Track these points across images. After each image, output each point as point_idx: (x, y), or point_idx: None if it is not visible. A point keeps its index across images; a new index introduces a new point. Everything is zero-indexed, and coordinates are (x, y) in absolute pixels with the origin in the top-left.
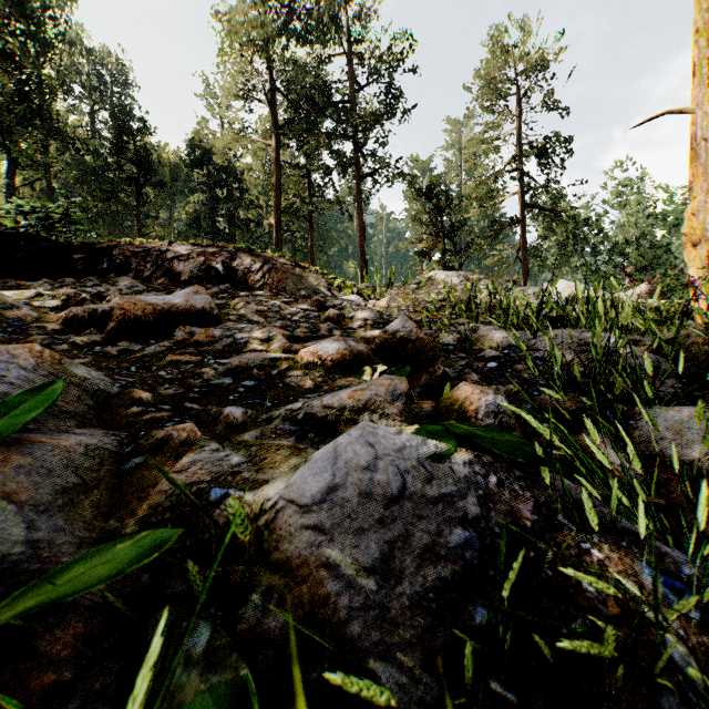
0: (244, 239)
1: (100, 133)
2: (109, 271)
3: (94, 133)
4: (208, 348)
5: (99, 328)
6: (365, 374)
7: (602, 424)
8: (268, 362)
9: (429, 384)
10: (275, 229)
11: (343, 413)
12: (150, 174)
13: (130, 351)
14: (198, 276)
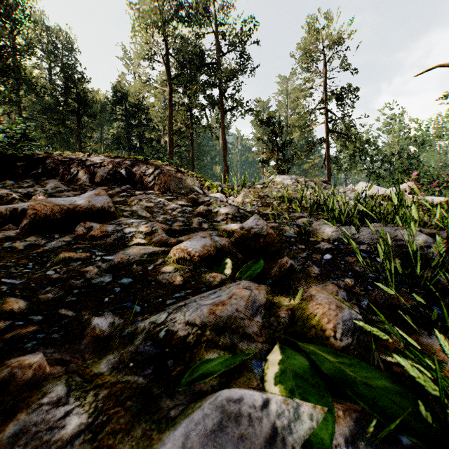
0: (148, 151)
1: (54, 81)
2: (42, 175)
3: (51, 81)
4: (101, 242)
5: (19, 223)
6: (226, 268)
7: (438, 326)
8: (146, 257)
9: (279, 276)
10: (168, 145)
11: (204, 333)
12: (86, 108)
13: (35, 246)
14: (107, 179)
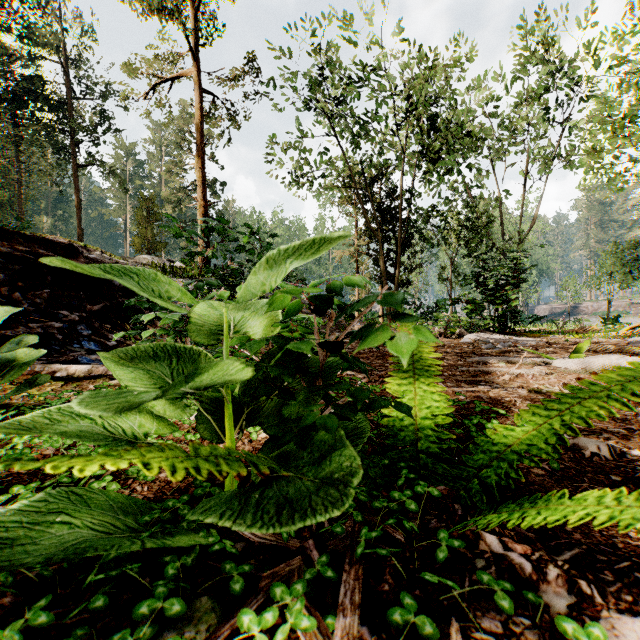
0: None
1: None
2: None
3: None
4: None
5: None
6: None
7: None
8: None
9: None
10: None
11: None
12: None
13: None
14: None
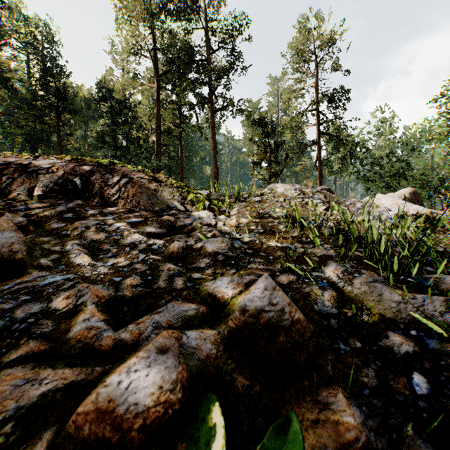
0: (135, 151)
1: (33, 75)
2: None
3: (29, 75)
4: None
5: None
6: None
7: None
8: (10, 432)
9: None
10: (156, 144)
11: None
12: (67, 104)
13: None
14: (54, 190)
